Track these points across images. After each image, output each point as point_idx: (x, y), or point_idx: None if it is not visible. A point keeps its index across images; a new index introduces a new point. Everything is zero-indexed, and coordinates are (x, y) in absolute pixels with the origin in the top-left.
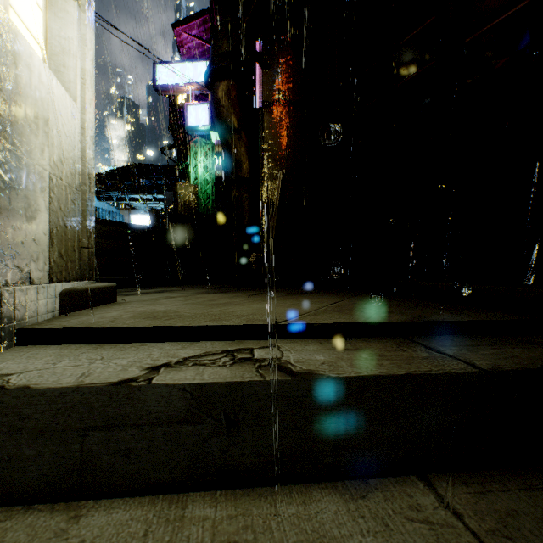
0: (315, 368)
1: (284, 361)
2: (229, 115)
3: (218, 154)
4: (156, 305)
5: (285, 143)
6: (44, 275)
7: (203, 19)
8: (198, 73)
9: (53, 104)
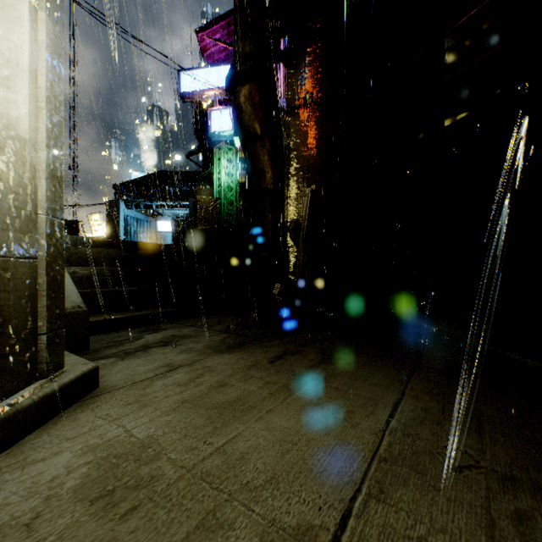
0: None
1: None
2: (251, 122)
3: (241, 160)
4: (140, 412)
5: (313, 150)
6: None
7: (226, 22)
8: (222, 77)
9: None
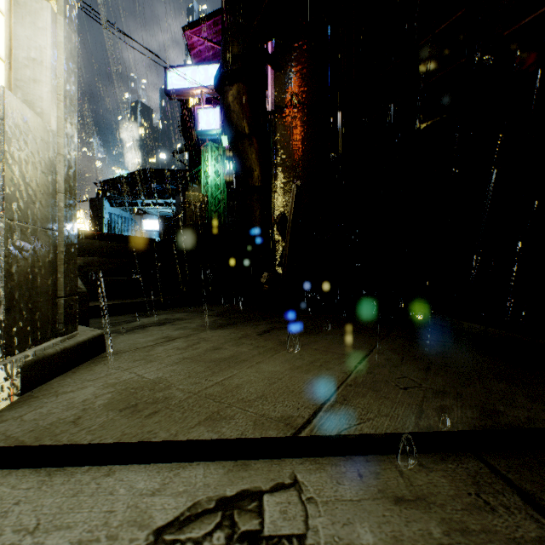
0: None
1: None
2: (239, 121)
3: (229, 159)
4: (147, 365)
5: (299, 149)
6: None
7: (214, 21)
8: (209, 76)
9: (11, 131)
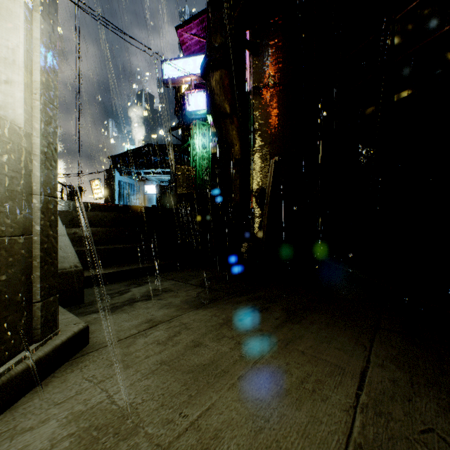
0: None
1: None
2: (222, 102)
3: (213, 134)
4: (122, 374)
5: (275, 125)
6: None
7: (201, 19)
8: (197, 65)
9: None
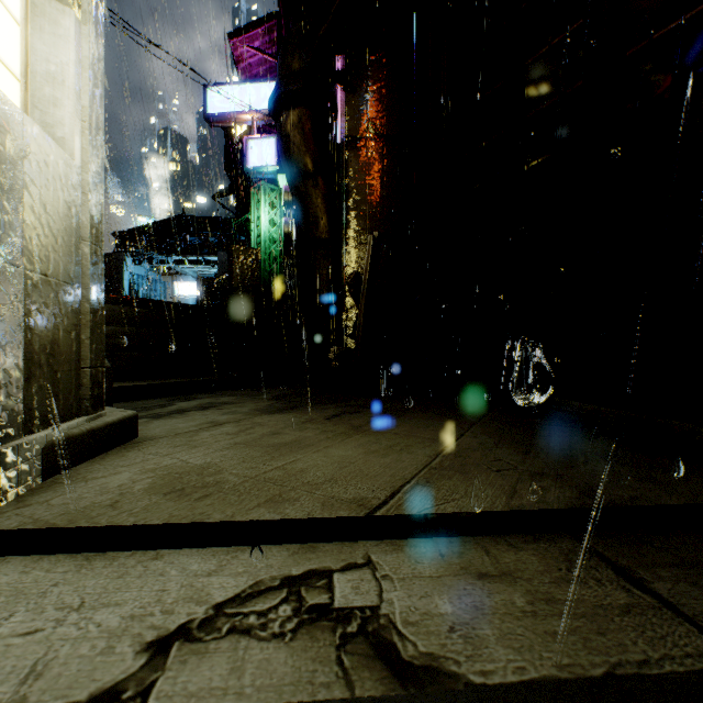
0: (440, 649)
1: (385, 621)
2: (301, 155)
3: (287, 204)
4: (192, 450)
5: (376, 193)
6: (15, 427)
7: (268, 26)
8: (262, 97)
9: (31, 165)
